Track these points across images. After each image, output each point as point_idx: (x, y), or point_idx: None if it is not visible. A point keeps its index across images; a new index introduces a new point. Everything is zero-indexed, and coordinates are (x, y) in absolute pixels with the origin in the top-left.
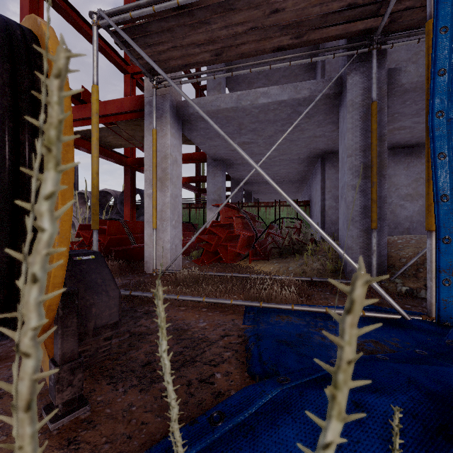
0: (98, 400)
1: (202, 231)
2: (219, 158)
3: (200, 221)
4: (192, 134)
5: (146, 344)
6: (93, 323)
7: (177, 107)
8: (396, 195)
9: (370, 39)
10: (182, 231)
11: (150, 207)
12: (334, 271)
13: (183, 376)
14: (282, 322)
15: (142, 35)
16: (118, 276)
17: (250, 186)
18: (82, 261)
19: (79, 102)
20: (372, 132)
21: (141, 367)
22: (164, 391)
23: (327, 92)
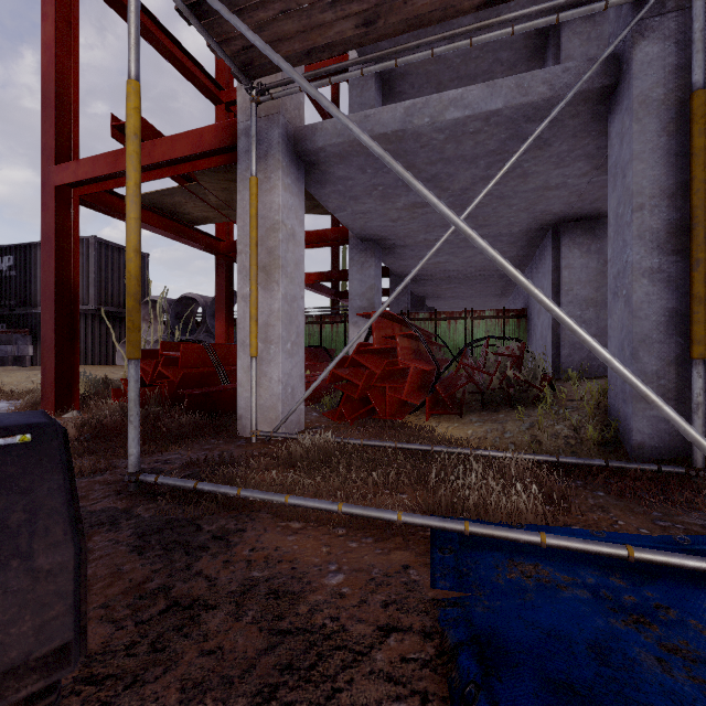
0: None
1: (341, 361)
2: (371, 235)
3: (339, 345)
4: (324, 191)
5: (195, 644)
6: None
7: (295, 138)
8: None
9: None
10: (308, 360)
11: (247, 318)
12: (601, 442)
13: None
14: (528, 586)
15: None
16: (189, 442)
17: (421, 286)
18: None
19: None
20: (694, 153)
21: None
22: None
23: (585, 87)
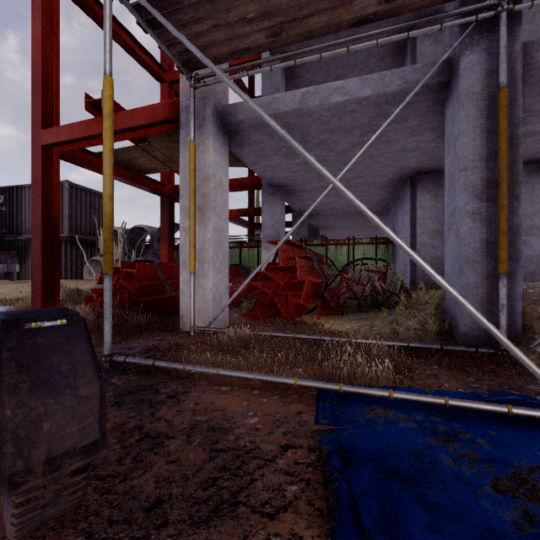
0: None
1: (255, 275)
2: (277, 183)
3: (254, 264)
4: (243, 151)
5: (162, 458)
6: (45, 450)
7: (222, 113)
8: None
9: None
10: (231, 275)
11: (187, 244)
12: (439, 333)
13: None
14: (378, 422)
15: (173, 9)
16: (145, 335)
17: (315, 220)
18: (40, 330)
19: (100, 114)
20: (500, 132)
21: (145, 511)
22: None
23: (428, 82)
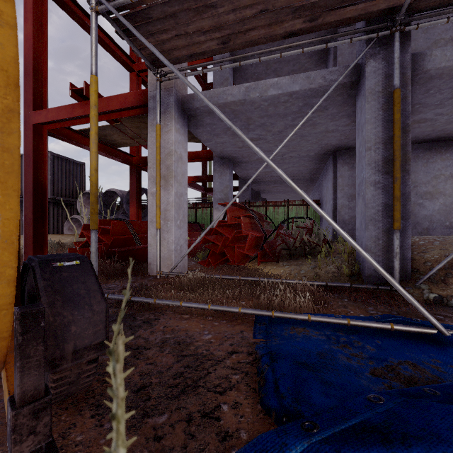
0: (76, 440)
1: (208, 231)
2: (226, 156)
3: (207, 221)
4: (198, 131)
5: (143, 361)
6: (73, 345)
7: (182, 101)
8: (414, 193)
9: (392, 21)
10: (188, 231)
11: (154, 206)
12: (351, 275)
13: (183, 408)
14: (298, 336)
15: (144, 22)
16: (120, 278)
17: (257, 185)
18: (63, 268)
19: (82, 99)
20: (395, 122)
21: (134, 392)
22: (158, 430)
23: (343, 81)
